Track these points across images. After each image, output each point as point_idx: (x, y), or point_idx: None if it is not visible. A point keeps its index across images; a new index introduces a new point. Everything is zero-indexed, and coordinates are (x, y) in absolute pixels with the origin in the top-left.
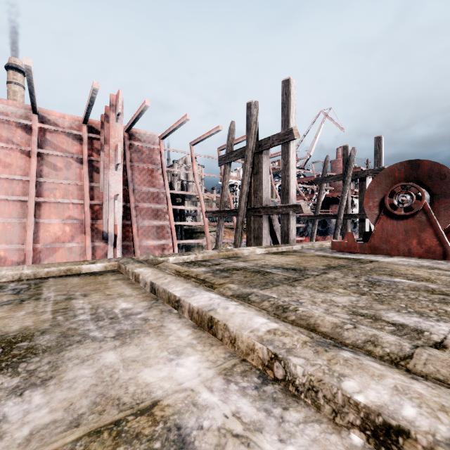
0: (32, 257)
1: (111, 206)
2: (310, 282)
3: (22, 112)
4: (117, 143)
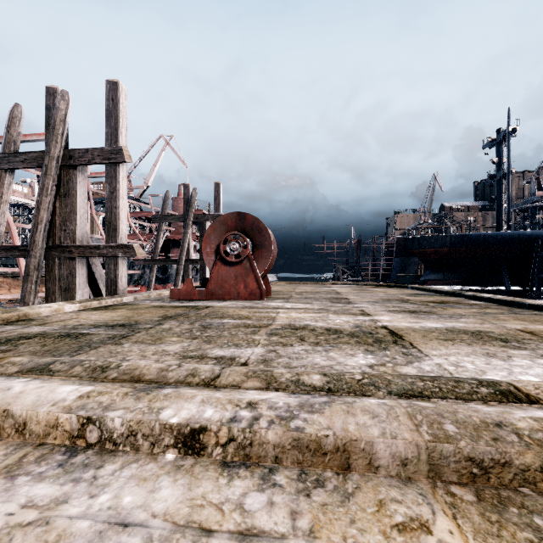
0: None
1: None
2: (142, 336)
3: None
4: None
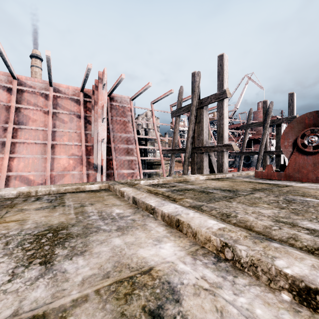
0: (50, 180)
1: (99, 146)
2: (242, 199)
3: (43, 85)
4: (103, 104)
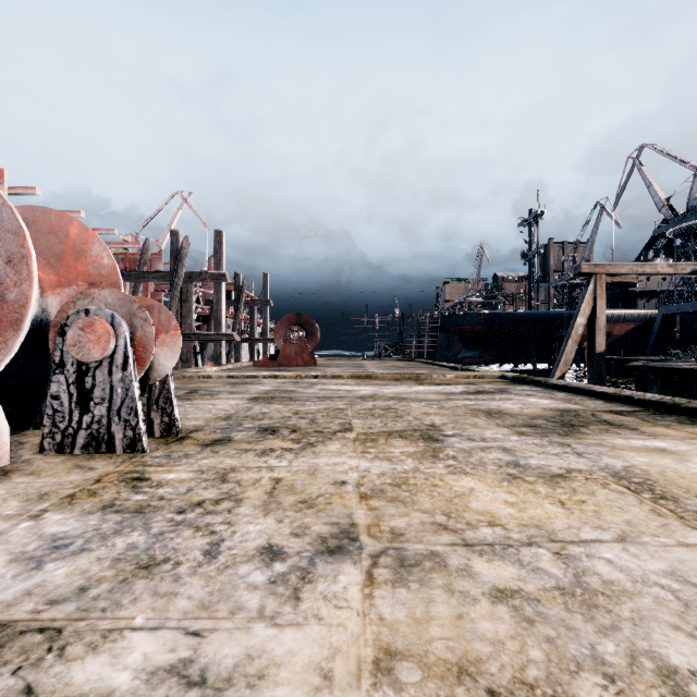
0: None
1: None
2: None
3: None
4: None
